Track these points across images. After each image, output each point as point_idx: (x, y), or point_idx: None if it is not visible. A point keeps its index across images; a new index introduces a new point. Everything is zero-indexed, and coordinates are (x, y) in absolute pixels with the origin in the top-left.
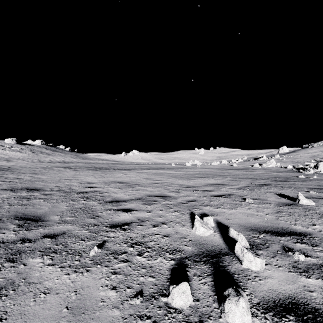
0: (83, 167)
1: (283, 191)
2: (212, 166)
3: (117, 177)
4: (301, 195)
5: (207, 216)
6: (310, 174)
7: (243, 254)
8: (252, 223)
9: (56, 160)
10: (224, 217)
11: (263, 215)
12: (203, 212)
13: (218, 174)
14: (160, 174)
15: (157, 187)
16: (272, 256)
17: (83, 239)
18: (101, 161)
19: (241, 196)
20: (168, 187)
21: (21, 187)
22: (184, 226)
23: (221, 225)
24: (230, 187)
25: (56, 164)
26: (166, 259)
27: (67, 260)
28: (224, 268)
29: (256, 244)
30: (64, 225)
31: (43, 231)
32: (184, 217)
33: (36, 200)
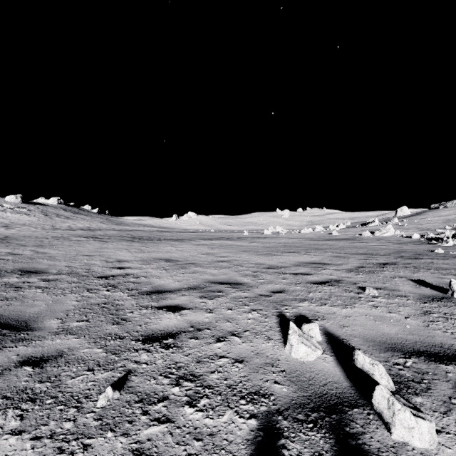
0: (114, 236)
1: (420, 275)
2: (302, 235)
3: (163, 251)
4: (455, 283)
5: (306, 321)
6: (449, 247)
7: (391, 411)
8: (385, 334)
9: (78, 226)
10: (336, 323)
11: (401, 319)
12: (299, 313)
13: (313, 247)
14: (227, 247)
15: (223, 268)
16: (444, 410)
17: (91, 369)
18: (143, 227)
19: (356, 283)
20: (239, 268)
21: (13, 268)
22: (270, 341)
23: (334, 339)
24: (335, 268)
25: (76, 232)
26: (240, 414)
27: (52, 418)
28: (356, 440)
29: (404, 380)
30: (64, 339)
31: (24, 352)
32: (268, 323)
33: (29, 290)
